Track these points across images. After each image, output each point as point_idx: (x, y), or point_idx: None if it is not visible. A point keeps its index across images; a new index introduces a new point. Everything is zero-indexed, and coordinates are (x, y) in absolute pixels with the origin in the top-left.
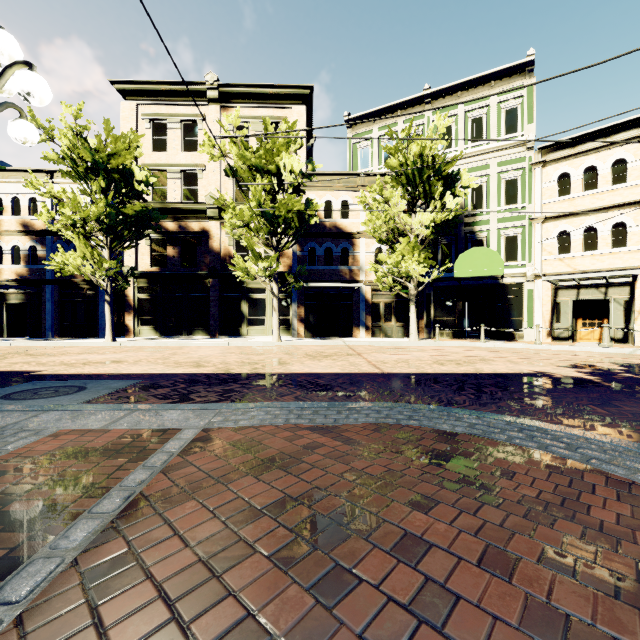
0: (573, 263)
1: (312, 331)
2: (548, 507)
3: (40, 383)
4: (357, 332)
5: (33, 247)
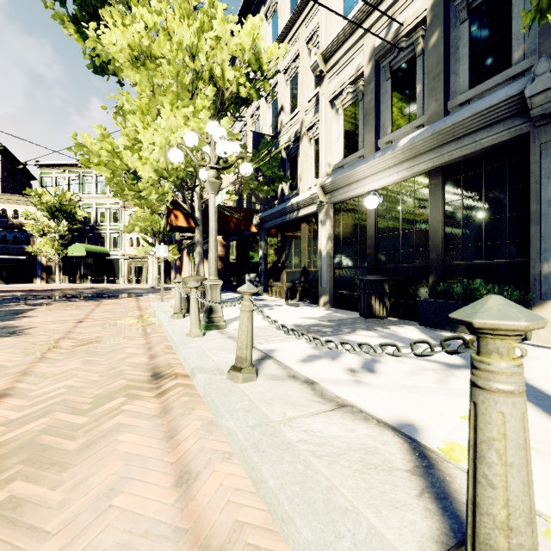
0: (134, 251)
1: (5, 280)
2: None
3: None
4: (36, 281)
5: None
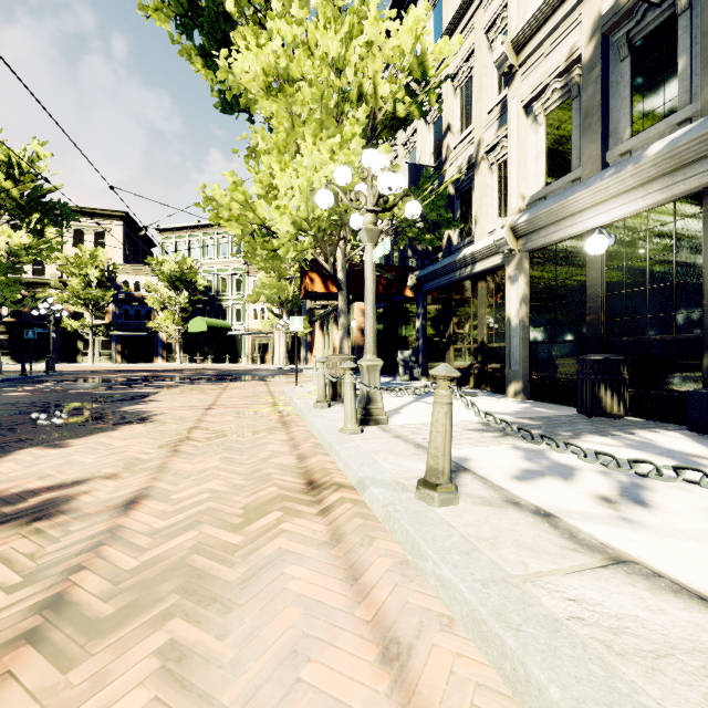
0: (258, 325)
1: (127, 359)
2: None
3: None
4: (157, 360)
5: None
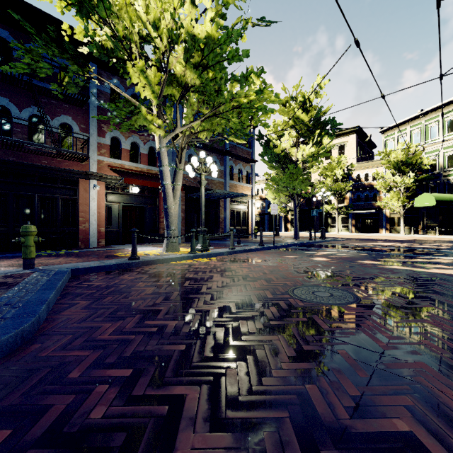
0: None
1: (358, 230)
2: None
3: None
4: (381, 231)
5: (262, 203)
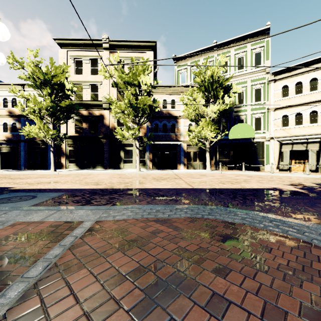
0: (290, 131)
1: (156, 166)
2: (294, 271)
3: (13, 194)
4: (179, 166)
5: (14, 123)
